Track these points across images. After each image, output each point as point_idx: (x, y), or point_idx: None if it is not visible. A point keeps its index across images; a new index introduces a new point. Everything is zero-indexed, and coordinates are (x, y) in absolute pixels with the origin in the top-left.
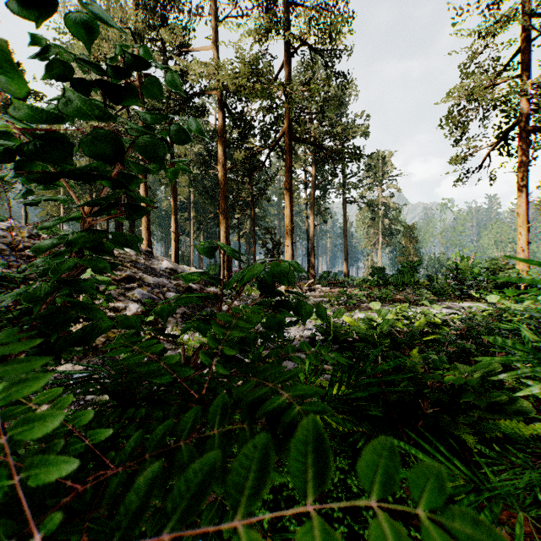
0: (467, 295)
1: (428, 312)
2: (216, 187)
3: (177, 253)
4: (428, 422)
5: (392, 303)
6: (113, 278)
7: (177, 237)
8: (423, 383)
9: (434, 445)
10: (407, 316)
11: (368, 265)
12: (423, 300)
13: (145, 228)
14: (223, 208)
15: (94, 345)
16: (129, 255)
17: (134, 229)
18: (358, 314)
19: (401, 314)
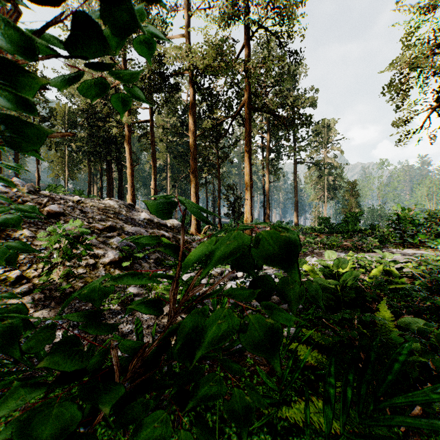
0: (407, 242)
1: (384, 261)
2: (188, 151)
3: None
4: (436, 417)
5: (340, 249)
6: (97, 228)
7: (155, 192)
8: (424, 364)
9: (435, 437)
10: (363, 265)
11: (314, 216)
12: (369, 247)
13: (130, 186)
14: (193, 168)
15: (72, 290)
16: (113, 208)
17: (122, 187)
18: (312, 259)
19: (357, 263)
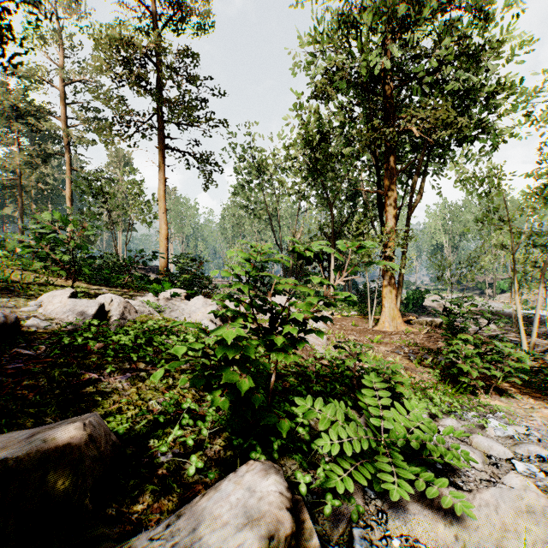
0: None
1: None
2: None
3: None
4: None
5: None
6: None
7: None
8: None
9: None
10: None
11: None
12: None
13: None
14: None
15: None
16: None
17: None
18: None
19: None
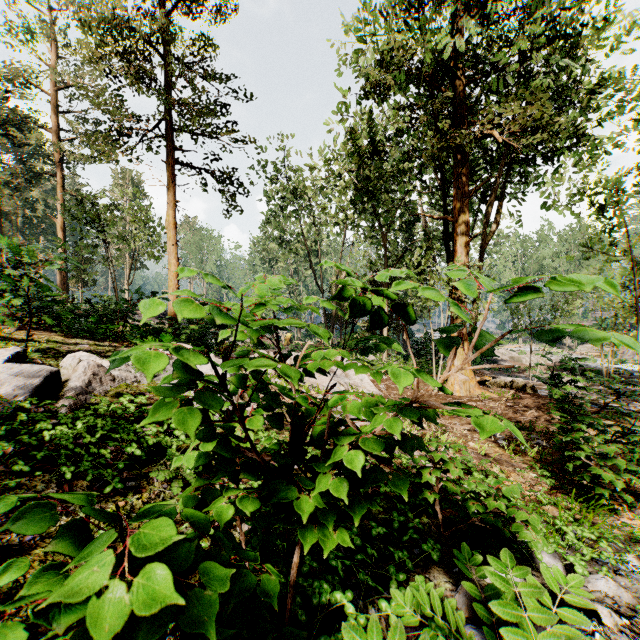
0: None
1: None
2: None
3: None
4: None
5: None
6: None
7: None
8: None
9: None
10: None
11: None
12: None
13: None
14: None
15: None
16: None
17: None
18: None
19: None
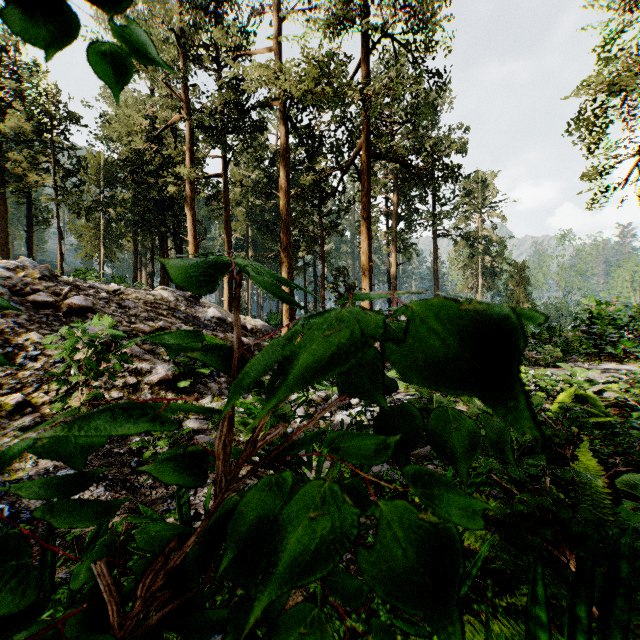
0: (603, 353)
1: (577, 381)
2: (278, 220)
3: (230, 299)
4: None
5: None
6: (142, 330)
7: (230, 280)
8: None
9: None
10: (544, 387)
11: None
12: (548, 360)
13: None
14: (285, 244)
15: None
16: (167, 301)
17: None
18: None
19: (535, 383)
